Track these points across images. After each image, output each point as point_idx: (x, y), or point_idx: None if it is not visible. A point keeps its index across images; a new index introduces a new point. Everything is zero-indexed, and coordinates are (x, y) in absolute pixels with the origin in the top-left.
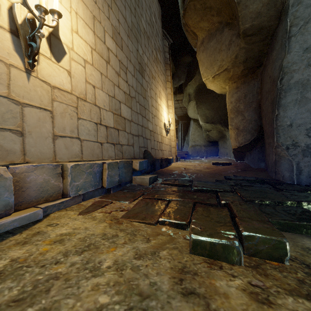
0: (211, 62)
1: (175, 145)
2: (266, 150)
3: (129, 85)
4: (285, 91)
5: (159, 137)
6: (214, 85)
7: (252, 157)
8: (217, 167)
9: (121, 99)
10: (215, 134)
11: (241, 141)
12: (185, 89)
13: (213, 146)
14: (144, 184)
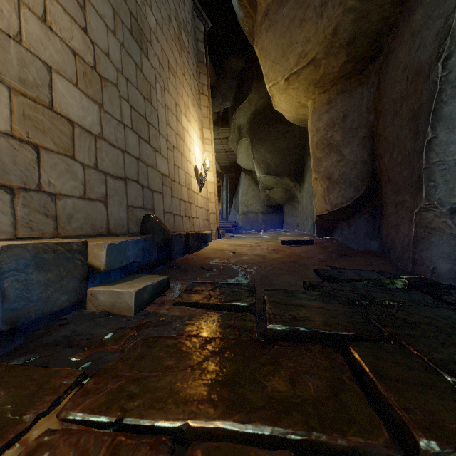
0: (283, 48)
1: (215, 208)
2: (386, 218)
3: (96, 44)
4: (455, 85)
5: (184, 191)
6: (286, 98)
7: (353, 230)
8: (292, 249)
9: (57, 63)
10: (279, 195)
11: (335, 201)
12: (234, 117)
13: (275, 213)
14: (121, 312)
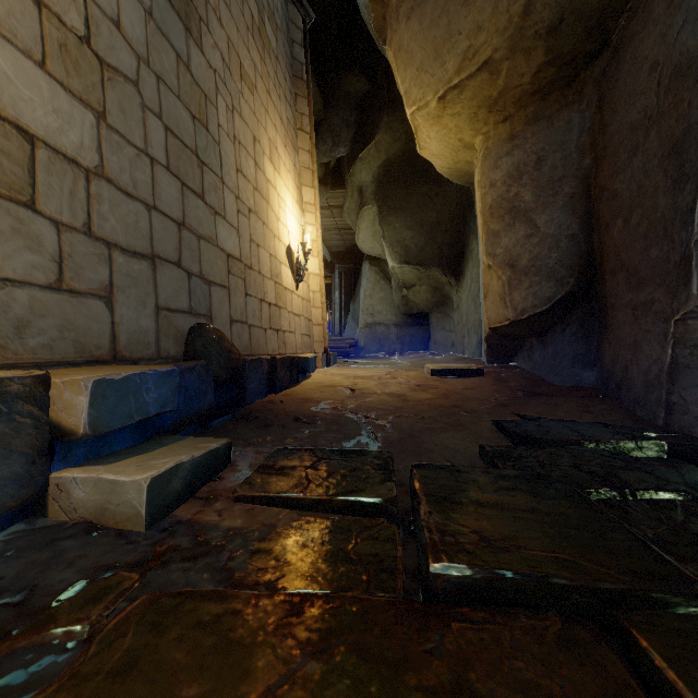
0: (436, 45)
1: (322, 317)
2: (612, 331)
3: None
4: None
5: (269, 286)
6: (440, 133)
7: (551, 352)
8: (450, 384)
9: None
10: (424, 296)
11: (522, 304)
12: (352, 171)
13: (416, 325)
14: (119, 524)
